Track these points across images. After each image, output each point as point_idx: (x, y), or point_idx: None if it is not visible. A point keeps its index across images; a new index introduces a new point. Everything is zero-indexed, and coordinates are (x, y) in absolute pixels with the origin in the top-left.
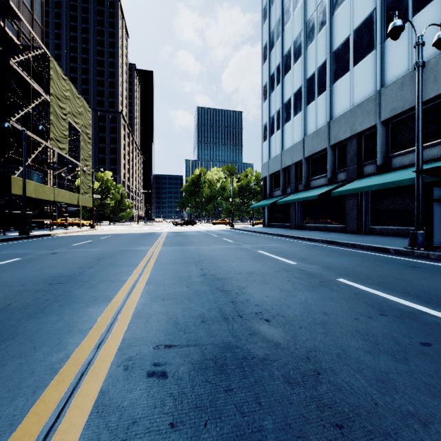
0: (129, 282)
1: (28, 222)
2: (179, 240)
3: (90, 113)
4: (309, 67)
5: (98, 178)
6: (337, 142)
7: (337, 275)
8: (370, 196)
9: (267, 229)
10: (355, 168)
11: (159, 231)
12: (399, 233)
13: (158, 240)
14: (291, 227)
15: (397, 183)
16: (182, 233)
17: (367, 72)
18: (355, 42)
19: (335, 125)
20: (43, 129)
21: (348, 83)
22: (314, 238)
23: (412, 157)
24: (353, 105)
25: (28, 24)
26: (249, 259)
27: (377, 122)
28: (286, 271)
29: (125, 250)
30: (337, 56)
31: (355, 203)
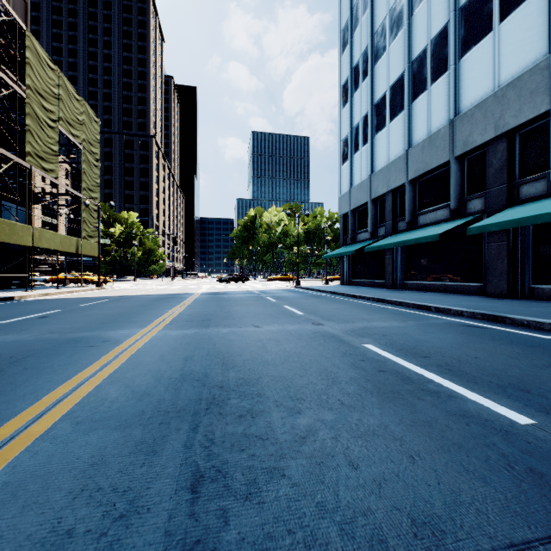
0: None
1: (1, 278)
2: (209, 309)
3: (98, 125)
4: (416, 41)
5: (121, 219)
6: (468, 150)
7: None
8: (531, 234)
9: (351, 289)
10: (503, 189)
11: (190, 292)
12: None
13: (172, 311)
14: (385, 285)
15: None
16: (221, 296)
17: (529, 24)
18: None
19: (464, 122)
20: None
21: (489, 51)
22: (451, 307)
23: None
24: (500, 86)
25: None
26: (361, 387)
27: None
28: None
29: (72, 340)
30: (467, 12)
31: (503, 247)
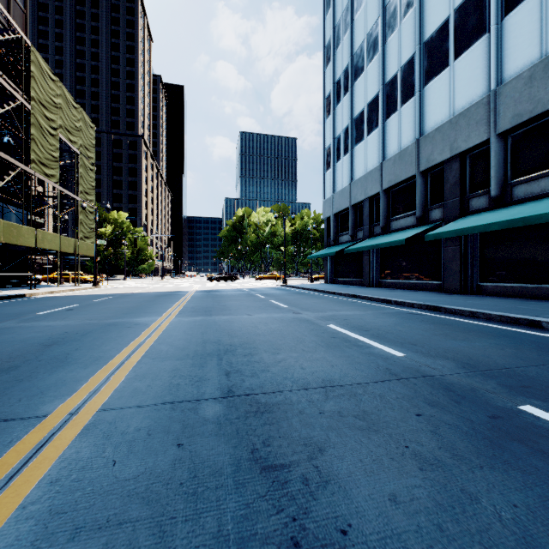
0: (42, 427)
1: (2, 277)
2: (207, 303)
3: (94, 130)
4: (389, 66)
5: (111, 219)
6: (430, 166)
7: (510, 391)
8: (478, 240)
9: (332, 287)
10: (456, 202)
11: (185, 290)
12: (524, 293)
13: (176, 305)
14: (363, 283)
15: (533, 220)
16: (215, 293)
17: (475, 65)
18: (457, 25)
19: (427, 142)
20: (9, 142)
21: (446, 83)
22: (406, 300)
23: (546, 183)
24: (454, 114)
25: (3, 3)
26: (317, 344)
27: (492, 135)
28: (398, 380)
29: (111, 324)
30: (430, 47)
31: (456, 251)
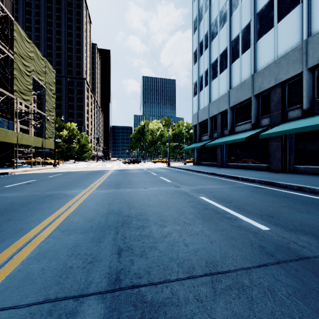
0: None
1: None
2: (119, 179)
3: (54, 73)
4: (233, 30)
5: (66, 127)
6: (261, 91)
7: None
8: (294, 138)
9: (198, 167)
10: (279, 113)
11: (107, 169)
12: None
13: (99, 180)
14: (217, 165)
15: None
16: (125, 171)
17: (292, 25)
18: (280, 0)
19: (259, 76)
20: None
21: (272, 38)
22: (249, 177)
23: None
24: (278, 57)
25: None
26: (195, 216)
27: (304, 69)
28: (278, 263)
29: (48, 195)
30: (261, 16)
31: (279, 145)
